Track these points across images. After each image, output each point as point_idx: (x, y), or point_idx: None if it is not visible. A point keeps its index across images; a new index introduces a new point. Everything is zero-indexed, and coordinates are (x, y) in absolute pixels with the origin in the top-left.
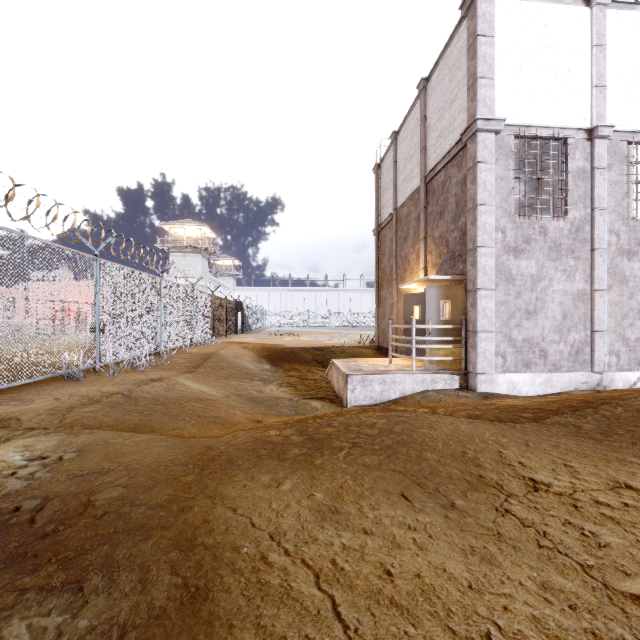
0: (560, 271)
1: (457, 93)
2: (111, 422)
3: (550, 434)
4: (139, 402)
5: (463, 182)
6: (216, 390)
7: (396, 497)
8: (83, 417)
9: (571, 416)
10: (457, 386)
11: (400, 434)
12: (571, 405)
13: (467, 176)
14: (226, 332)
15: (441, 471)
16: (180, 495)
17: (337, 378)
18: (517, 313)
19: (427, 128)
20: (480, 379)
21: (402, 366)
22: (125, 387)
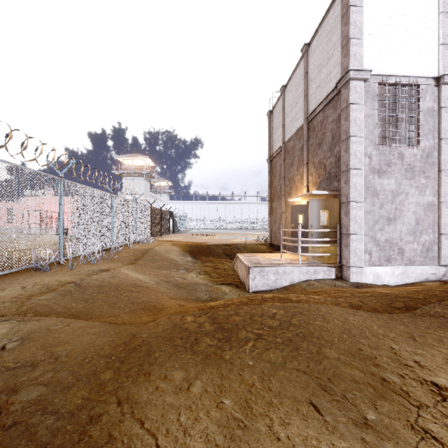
0: (414, 187)
1: (333, 52)
2: (59, 309)
3: (426, 325)
4: (86, 290)
5: (338, 120)
6: (150, 278)
7: (305, 407)
8: (37, 305)
9: (438, 307)
10: (333, 276)
11: (298, 326)
12: (435, 296)
13: (341, 115)
14: (161, 233)
15: (343, 372)
16: (93, 399)
17: (241, 268)
18: (380, 220)
19: (308, 81)
20: (352, 271)
21: (290, 260)
22: (79, 277)
